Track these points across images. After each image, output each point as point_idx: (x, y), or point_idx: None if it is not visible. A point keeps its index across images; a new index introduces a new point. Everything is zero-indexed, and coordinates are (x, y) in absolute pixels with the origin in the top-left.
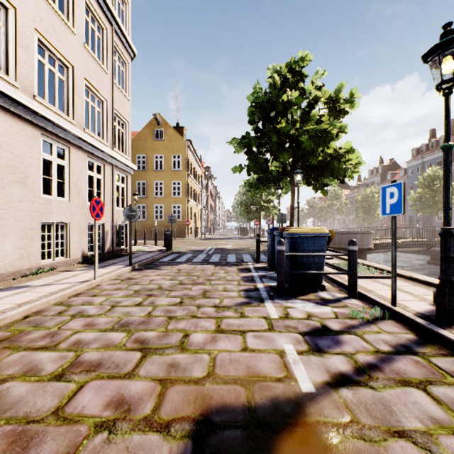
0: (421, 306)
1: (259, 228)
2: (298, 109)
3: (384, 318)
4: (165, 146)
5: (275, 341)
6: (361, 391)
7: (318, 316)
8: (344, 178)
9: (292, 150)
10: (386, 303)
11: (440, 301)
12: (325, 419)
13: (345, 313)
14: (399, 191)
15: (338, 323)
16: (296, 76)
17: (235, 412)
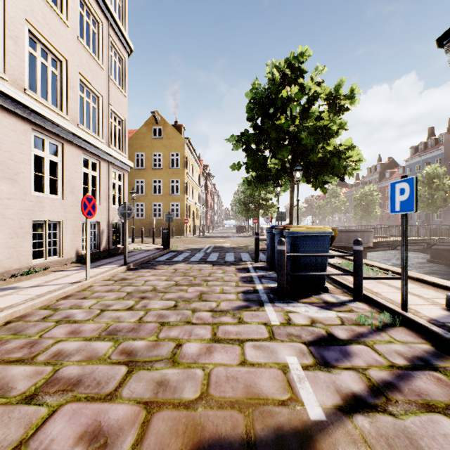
0: (434, 311)
1: (258, 226)
2: (297, 106)
3: (394, 325)
4: (163, 144)
5: (277, 353)
6: (379, 419)
7: (322, 322)
8: (344, 175)
9: (291, 146)
10: (396, 308)
11: None
12: None
13: (351, 319)
14: (411, 187)
15: (345, 331)
16: (296, 72)
17: (231, 448)
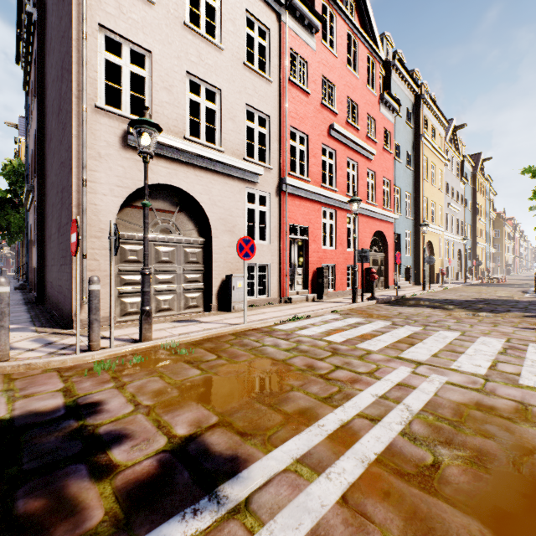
0: None
1: None
2: None
3: None
4: None
5: None
6: None
7: None
8: None
9: None
10: None
11: None
12: None
13: None
14: None
15: None
16: None
17: None
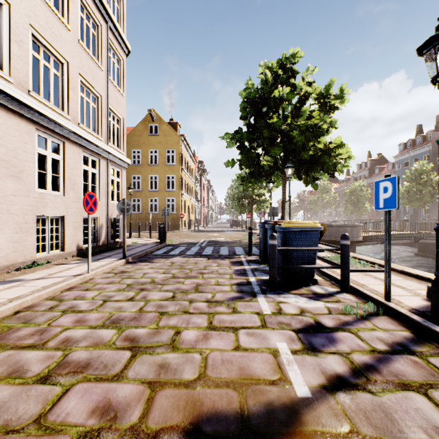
0: (415, 301)
1: (251, 221)
2: (289, 105)
3: (378, 314)
4: (160, 141)
5: (268, 339)
6: (359, 396)
7: (311, 312)
8: (334, 172)
9: (283, 144)
10: (380, 299)
11: (436, 297)
12: (323, 429)
13: (338, 309)
14: (393, 186)
15: (332, 320)
16: (288, 72)
17: (227, 420)
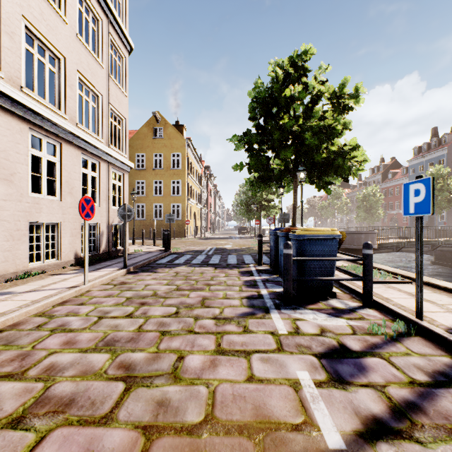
0: (450, 319)
1: (260, 228)
2: (300, 105)
3: (409, 335)
4: (164, 144)
5: (286, 367)
6: (406, 449)
7: (332, 331)
8: (348, 176)
9: (295, 146)
10: (410, 316)
11: None
12: None
13: (363, 328)
14: (427, 188)
15: (358, 341)
16: (299, 70)
17: None
